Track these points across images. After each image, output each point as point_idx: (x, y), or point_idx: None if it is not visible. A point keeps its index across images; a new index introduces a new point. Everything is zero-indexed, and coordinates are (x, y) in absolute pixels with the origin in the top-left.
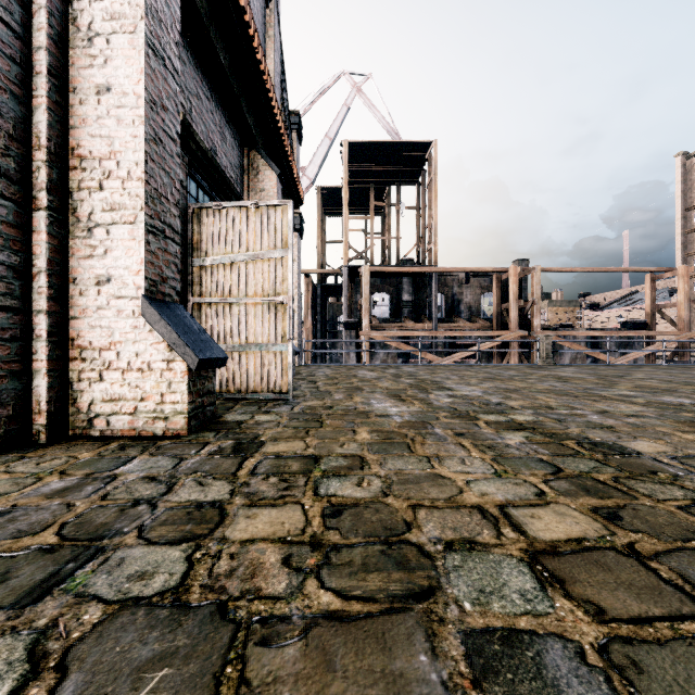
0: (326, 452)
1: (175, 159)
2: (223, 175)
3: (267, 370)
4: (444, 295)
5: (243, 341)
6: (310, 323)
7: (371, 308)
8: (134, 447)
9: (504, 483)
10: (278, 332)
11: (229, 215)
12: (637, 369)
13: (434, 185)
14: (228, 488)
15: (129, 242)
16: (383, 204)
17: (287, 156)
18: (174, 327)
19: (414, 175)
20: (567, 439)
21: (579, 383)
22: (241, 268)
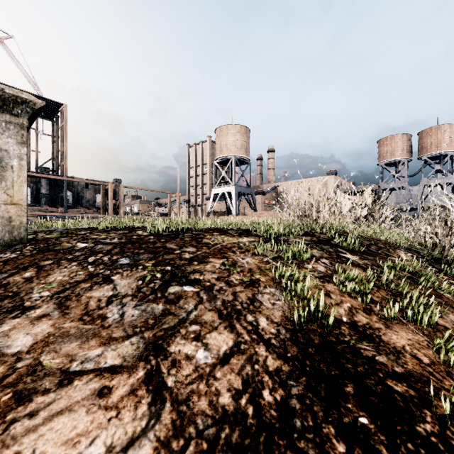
0: None
1: None
2: None
3: None
4: (72, 193)
5: None
6: None
7: None
8: None
9: None
10: None
11: None
12: None
13: (65, 129)
14: None
15: None
16: None
17: None
18: None
19: (50, 115)
20: None
21: None
22: None
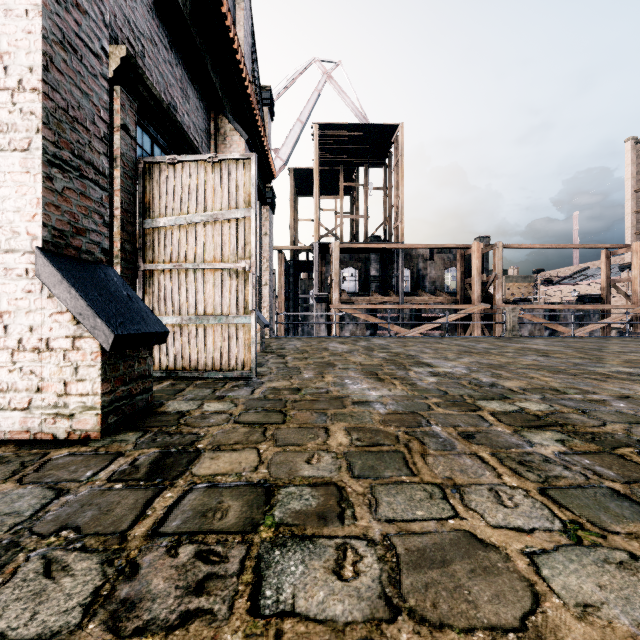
0: (285, 474)
1: (99, 80)
2: (182, 132)
3: (228, 345)
4: (410, 271)
5: (201, 312)
6: (282, 296)
7: (341, 283)
8: (6, 465)
9: (601, 565)
10: (240, 303)
11: (185, 171)
12: (608, 342)
13: (401, 165)
14: (92, 583)
15: (21, 176)
16: (352, 185)
17: (257, 127)
18: (82, 291)
19: (381, 157)
20: (619, 445)
21: (563, 358)
22: (198, 230)
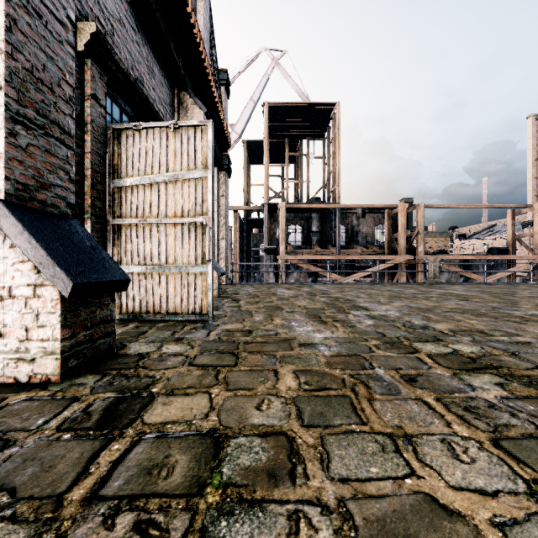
0: (235, 422)
1: (64, 46)
2: (148, 103)
3: (187, 292)
4: (345, 227)
5: (163, 262)
6: (237, 249)
7: (287, 238)
8: None
9: None
10: (198, 253)
11: (149, 136)
12: (517, 287)
13: (338, 138)
14: None
15: None
16: (296, 154)
17: (215, 102)
18: (43, 242)
19: (321, 131)
20: None
21: (482, 302)
22: (161, 189)
